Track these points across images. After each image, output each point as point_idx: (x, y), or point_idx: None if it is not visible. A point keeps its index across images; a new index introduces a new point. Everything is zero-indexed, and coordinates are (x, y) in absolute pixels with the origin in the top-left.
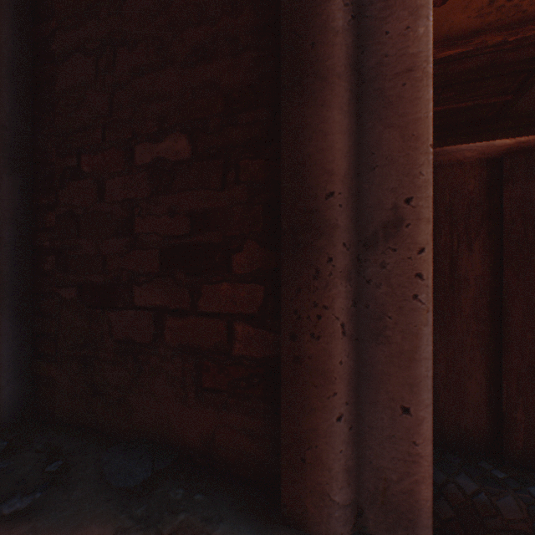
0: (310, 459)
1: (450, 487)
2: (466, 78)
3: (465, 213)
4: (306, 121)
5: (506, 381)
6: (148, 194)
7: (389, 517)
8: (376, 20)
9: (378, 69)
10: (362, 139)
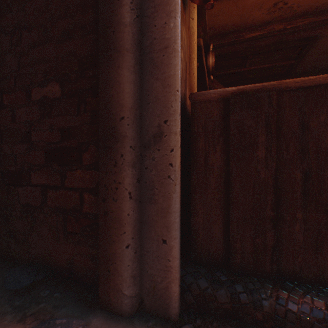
0: (112, 270)
1: (193, 286)
2: (265, 50)
3: (212, 129)
4: (110, 76)
5: (231, 225)
6: (39, 118)
7: (157, 302)
8: (150, 18)
9: (151, 47)
10: (143, 86)
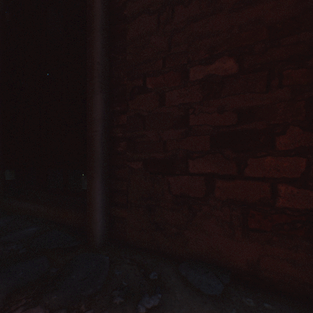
0: None
1: None
2: None
3: None
4: None
5: None
6: (200, 99)
7: None
8: None
9: None
10: None
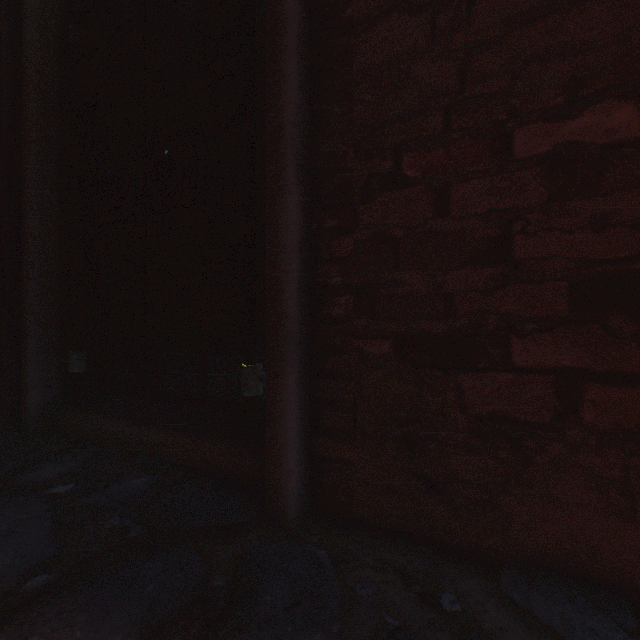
0: None
1: None
2: None
3: None
4: None
5: None
6: (541, 199)
7: None
8: None
9: None
10: None
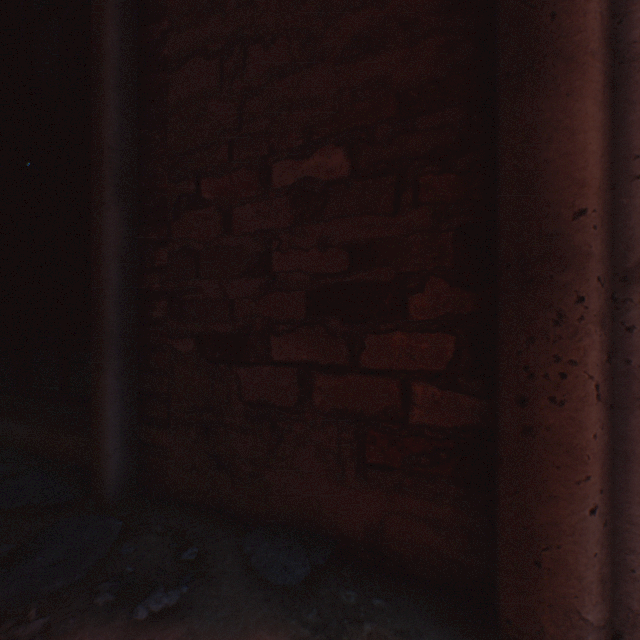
0: (548, 563)
1: None
2: None
3: None
4: (541, 117)
5: None
6: (290, 223)
7: None
8: None
9: None
10: (619, 138)
